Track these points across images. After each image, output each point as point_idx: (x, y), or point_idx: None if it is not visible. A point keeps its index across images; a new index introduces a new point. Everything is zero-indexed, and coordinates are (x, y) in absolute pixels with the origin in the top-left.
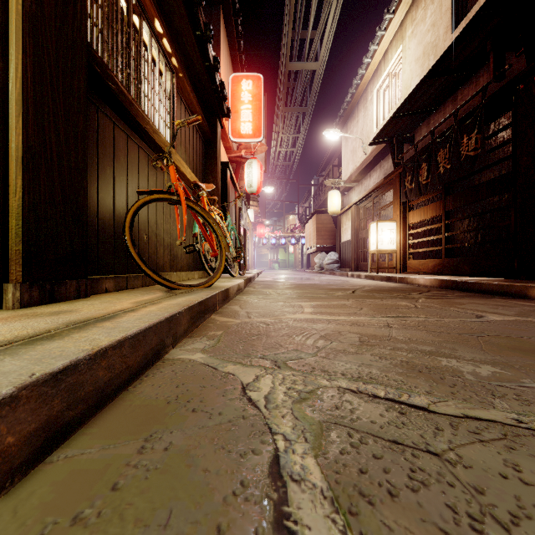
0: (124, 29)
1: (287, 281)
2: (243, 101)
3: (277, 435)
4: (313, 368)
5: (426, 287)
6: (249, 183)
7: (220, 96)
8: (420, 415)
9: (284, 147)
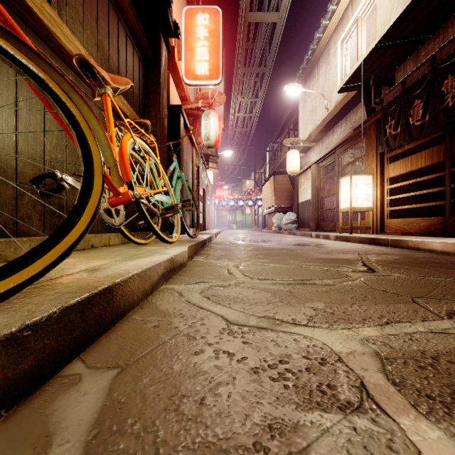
0: None
1: (250, 243)
2: (198, 37)
3: None
4: None
5: None
6: (206, 135)
7: None
8: None
9: (242, 112)
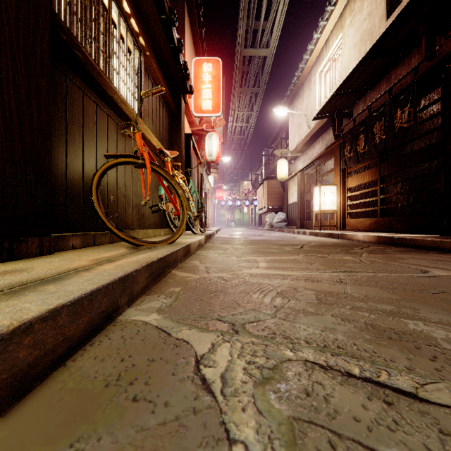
0: (93, 6)
1: (243, 237)
2: (204, 81)
3: (237, 444)
4: (273, 333)
5: (365, 243)
6: (209, 152)
7: (183, 75)
8: (411, 407)
9: (239, 123)
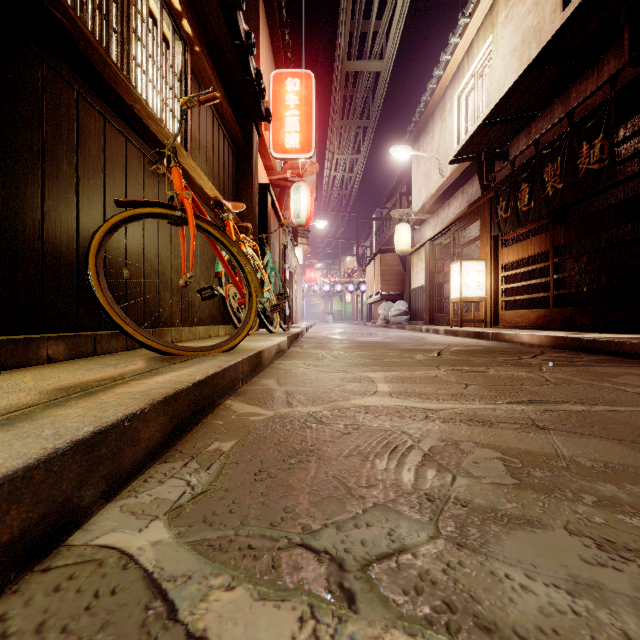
0: None
1: (346, 337)
2: (288, 106)
3: None
4: (447, 604)
5: (534, 347)
6: (296, 212)
7: (256, 91)
8: None
9: (340, 171)
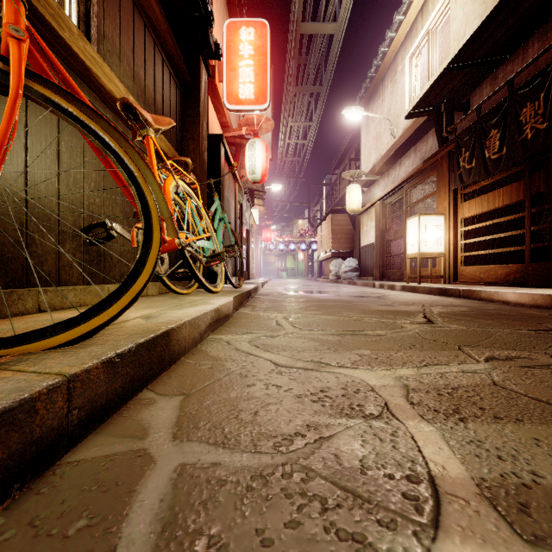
0: None
1: (302, 294)
2: (242, 55)
3: None
4: None
5: (529, 308)
6: (251, 168)
7: (202, 14)
8: None
9: (294, 138)
